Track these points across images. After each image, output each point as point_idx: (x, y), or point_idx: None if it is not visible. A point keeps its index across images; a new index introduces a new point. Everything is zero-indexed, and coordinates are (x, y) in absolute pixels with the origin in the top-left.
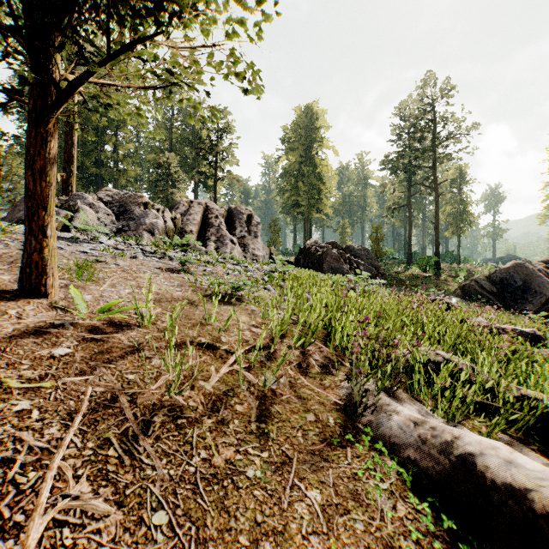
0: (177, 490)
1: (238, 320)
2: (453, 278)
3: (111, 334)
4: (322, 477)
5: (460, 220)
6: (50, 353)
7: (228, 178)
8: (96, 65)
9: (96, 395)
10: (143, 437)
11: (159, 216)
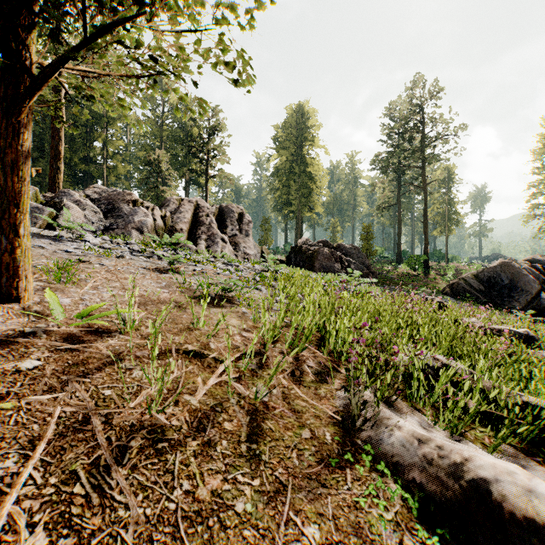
0: (153, 534)
1: (228, 324)
2: (441, 276)
3: (88, 342)
4: (320, 507)
5: (448, 219)
6: (16, 367)
7: (219, 176)
8: (72, 49)
9: (65, 416)
10: (117, 468)
11: (149, 214)
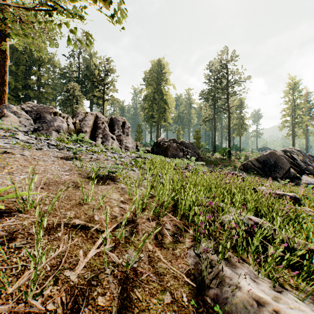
0: None
1: (111, 197)
2: (238, 159)
3: None
4: None
5: (240, 127)
6: None
7: (111, 100)
8: None
9: None
10: None
11: (64, 121)
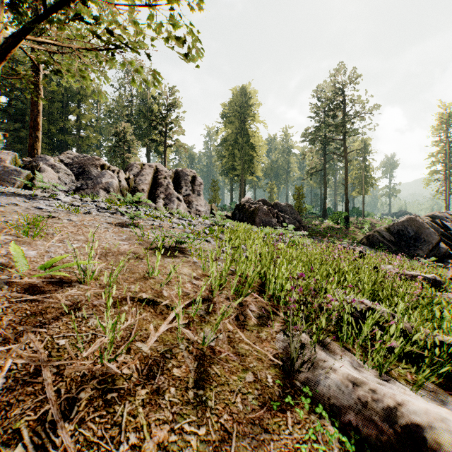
0: None
1: (180, 272)
2: (359, 229)
3: (49, 292)
4: None
5: (364, 182)
6: None
7: (176, 146)
8: (32, 21)
9: (17, 369)
10: (63, 424)
11: (115, 176)
